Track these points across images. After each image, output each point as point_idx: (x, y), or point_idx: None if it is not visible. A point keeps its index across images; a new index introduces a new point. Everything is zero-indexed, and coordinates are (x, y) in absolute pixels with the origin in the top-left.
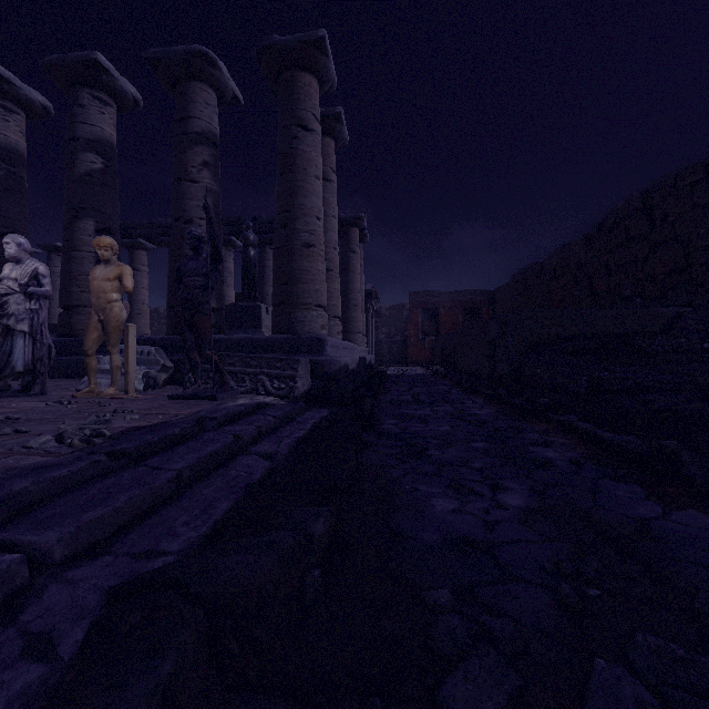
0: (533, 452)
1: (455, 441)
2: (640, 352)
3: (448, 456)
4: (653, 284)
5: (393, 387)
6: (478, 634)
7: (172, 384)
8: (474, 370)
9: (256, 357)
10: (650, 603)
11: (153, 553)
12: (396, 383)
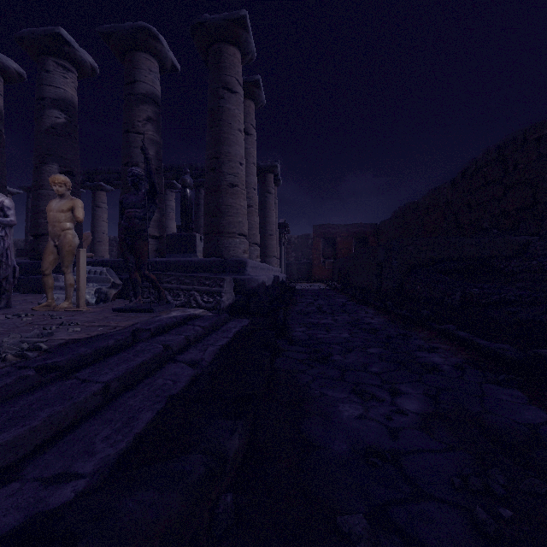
0: (421, 357)
1: (354, 347)
2: (499, 272)
3: (349, 361)
4: (506, 218)
5: (301, 299)
6: None
7: (121, 298)
8: (365, 286)
9: (189, 276)
10: None
11: (65, 476)
12: (303, 297)
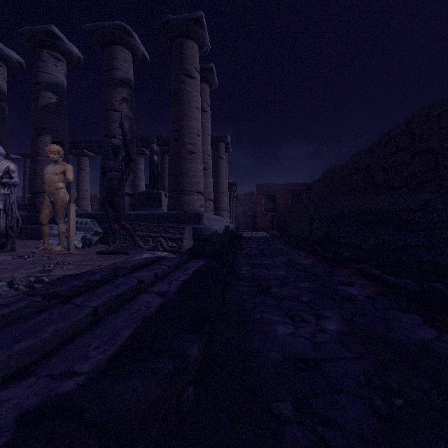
0: (341, 290)
1: (289, 282)
2: (407, 223)
3: (284, 293)
4: (413, 178)
5: (247, 245)
6: (315, 444)
7: (102, 244)
8: (299, 234)
9: (156, 225)
10: (442, 411)
11: (68, 374)
12: (248, 242)
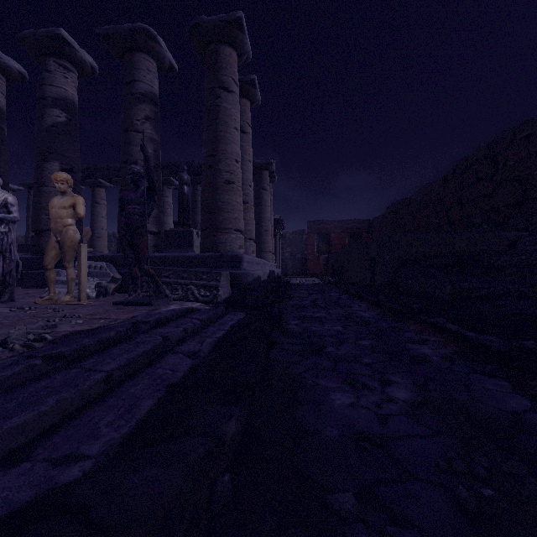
0: (411, 349)
1: (347, 339)
2: (489, 267)
3: (342, 353)
4: (496, 214)
5: (296, 294)
6: None
7: (120, 292)
8: (358, 280)
9: (186, 270)
10: None
11: (72, 457)
12: (297, 291)
